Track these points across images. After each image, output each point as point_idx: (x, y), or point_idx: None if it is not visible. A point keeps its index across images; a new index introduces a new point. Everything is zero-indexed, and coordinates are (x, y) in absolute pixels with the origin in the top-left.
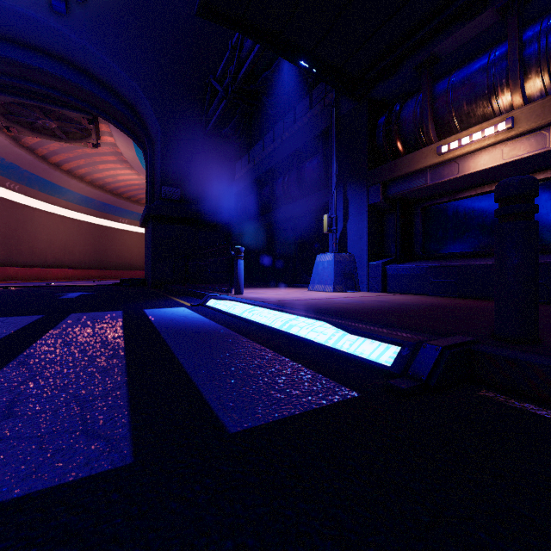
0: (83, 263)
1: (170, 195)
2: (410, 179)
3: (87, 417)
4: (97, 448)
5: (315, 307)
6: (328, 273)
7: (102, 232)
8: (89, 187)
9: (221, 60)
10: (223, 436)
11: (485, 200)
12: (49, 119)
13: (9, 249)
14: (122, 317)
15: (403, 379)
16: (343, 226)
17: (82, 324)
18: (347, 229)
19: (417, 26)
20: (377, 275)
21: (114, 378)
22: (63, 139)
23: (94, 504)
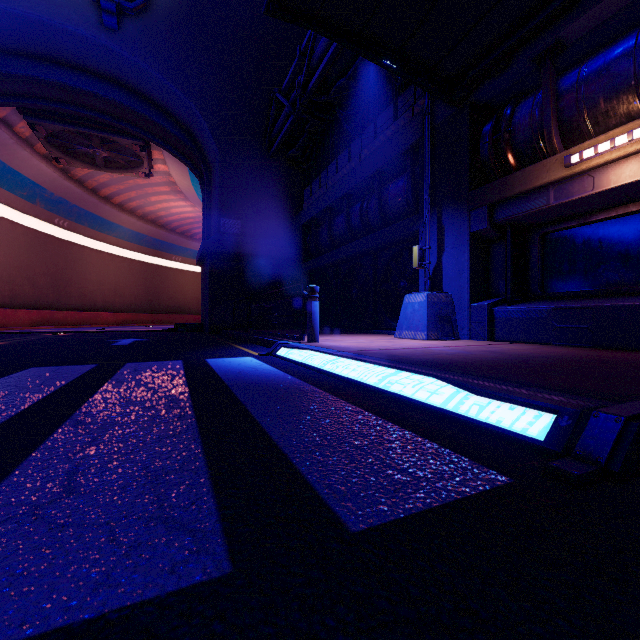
0: (134, 306)
1: (229, 227)
2: (526, 199)
3: (163, 499)
4: (182, 547)
5: (414, 359)
6: (419, 317)
7: (154, 272)
8: (141, 222)
9: (287, 70)
10: (344, 536)
11: (630, 222)
12: (99, 147)
13: (58, 291)
14: (183, 367)
15: (569, 460)
16: (438, 260)
17: (140, 375)
18: (442, 263)
19: (537, 6)
20: (482, 319)
21: (186, 445)
22: (113, 169)
23: (191, 638)
